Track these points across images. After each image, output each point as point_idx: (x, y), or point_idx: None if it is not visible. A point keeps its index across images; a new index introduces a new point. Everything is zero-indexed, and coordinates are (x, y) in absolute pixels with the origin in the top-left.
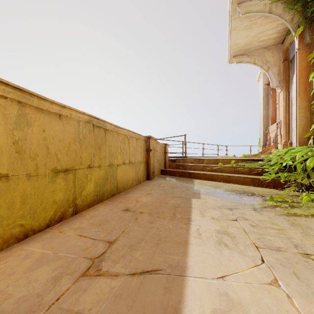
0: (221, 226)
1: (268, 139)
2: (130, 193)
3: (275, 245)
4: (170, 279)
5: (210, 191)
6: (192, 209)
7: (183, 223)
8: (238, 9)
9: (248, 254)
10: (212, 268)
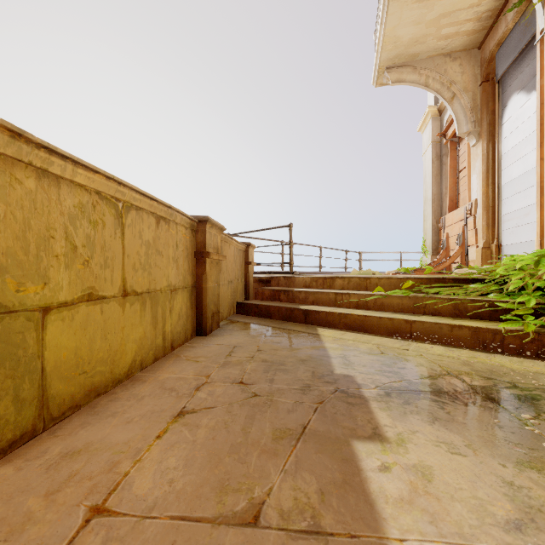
0: None
1: (444, 239)
2: (107, 415)
3: None
4: None
5: (388, 380)
6: None
7: None
8: None
9: None
10: None
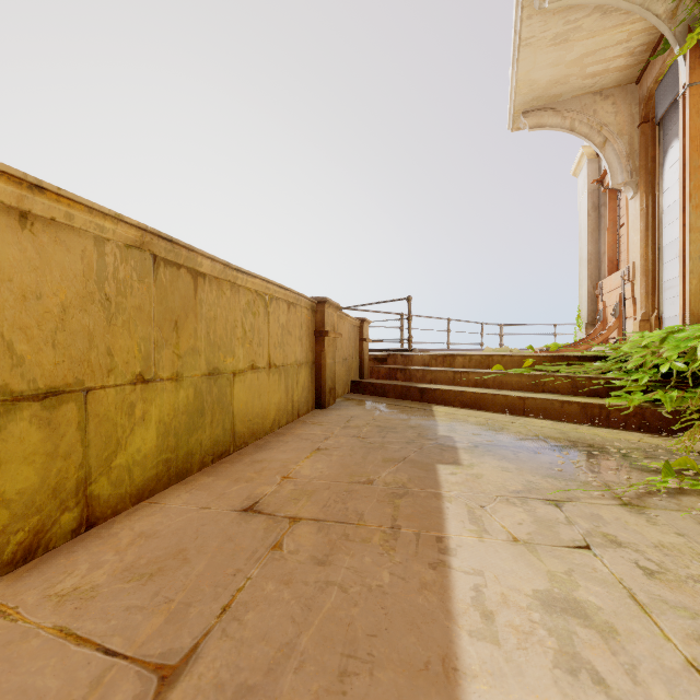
0: (548, 575)
1: (601, 309)
2: (269, 448)
3: None
4: None
5: (482, 439)
6: (443, 504)
7: (425, 565)
8: None
9: None
10: None
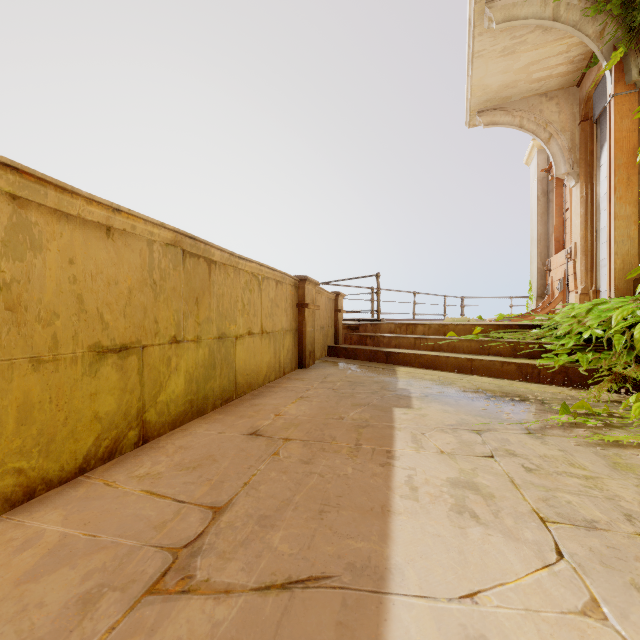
0: (459, 470)
1: (549, 283)
2: (263, 396)
3: (583, 514)
4: (351, 601)
5: (432, 391)
6: (394, 432)
7: (376, 465)
8: (489, 13)
9: (525, 538)
10: (447, 571)
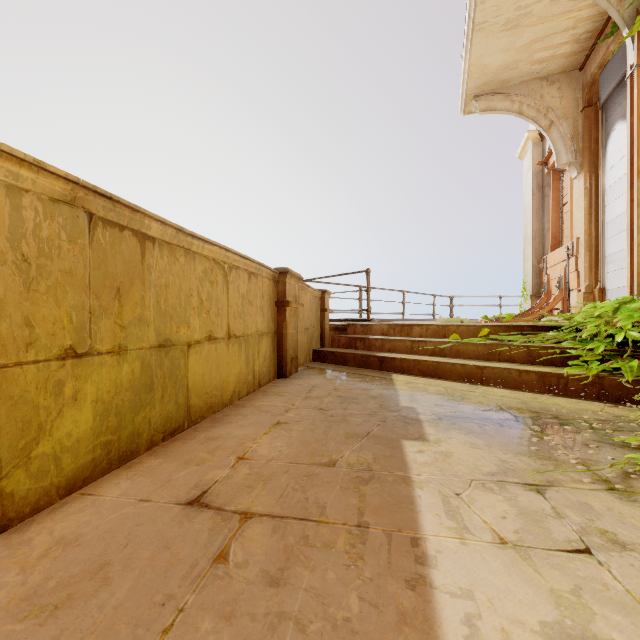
0: (552, 596)
1: (545, 282)
2: (226, 423)
3: None
4: None
5: (445, 410)
6: (414, 492)
7: (401, 583)
8: None
9: None
10: None
